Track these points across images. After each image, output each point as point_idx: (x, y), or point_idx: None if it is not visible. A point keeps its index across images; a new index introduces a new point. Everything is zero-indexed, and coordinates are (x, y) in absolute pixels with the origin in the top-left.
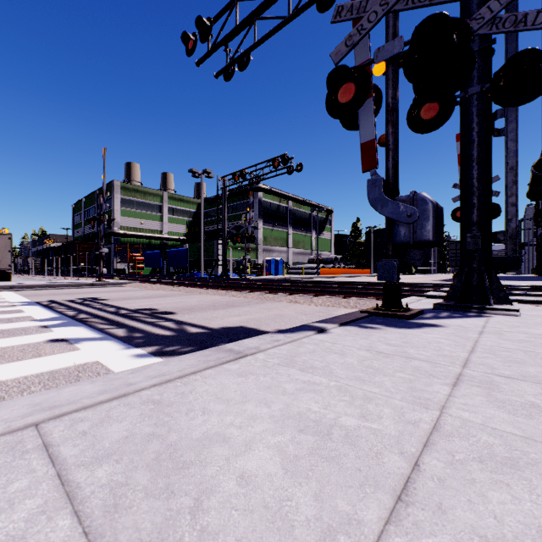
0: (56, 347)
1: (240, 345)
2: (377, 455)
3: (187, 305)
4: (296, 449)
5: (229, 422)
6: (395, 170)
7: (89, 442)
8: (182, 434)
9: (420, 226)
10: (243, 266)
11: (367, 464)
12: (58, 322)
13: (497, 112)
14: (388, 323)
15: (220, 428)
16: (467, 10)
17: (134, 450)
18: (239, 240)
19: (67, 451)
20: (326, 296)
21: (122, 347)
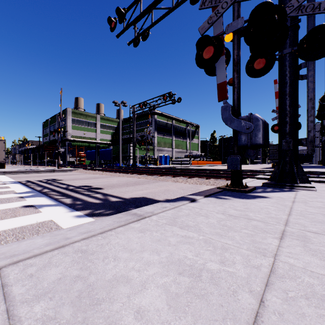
0: (26, 211)
1: (141, 210)
2: (233, 293)
3: (110, 183)
4: (177, 288)
5: (132, 266)
6: (239, 100)
7: (33, 283)
8: (98, 276)
9: (254, 135)
10: (145, 159)
11: (227, 301)
12: (30, 194)
13: (301, 64)
14: (234, 196)
15: (125, 272)
16: (282, 1)
17: (63, 289)
18: (143, 144)
19: (16, 290)
20: (195, 178)
21: (68, 211)
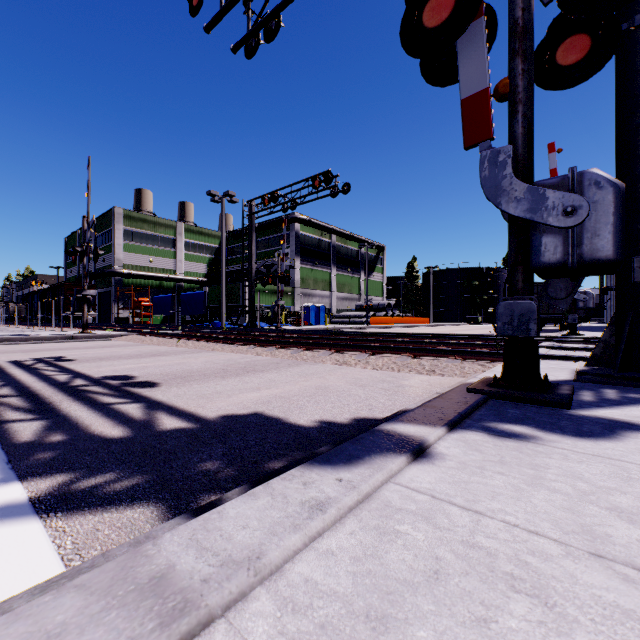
0: None
1: (207, 538)
2: None
3: (185, 369)
4: None
5: None
6: (529, 138)
7: None
8: None
9: (589, 232)
10: (275, 313)
11: None
12: None
13: None
14: (539, 421)
15: None
16: None
17: None
18: (270, 281)
19: None
20: (387, 355)
21: None
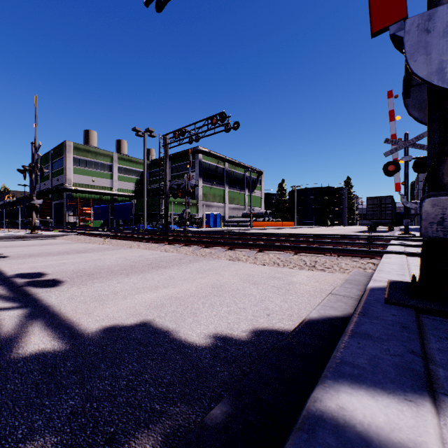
0: None
1: None
2: None
3: (97, 265)
4: None
5: None
6: None
7: None
8: None
9: None
10: (183, 219)
11: None
12: None
13: None
14: None
15: None
16: None
17: None
18: (179, 195)
19: None
20: (271, 251)
21: None
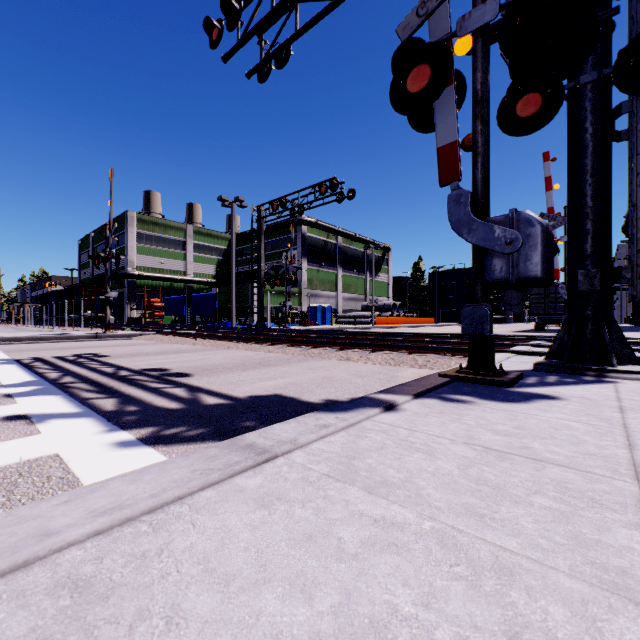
0: (7, 429)
1: (268, 435)
2: None
3: (209, 363)
4: None
5: None
6: (486, 182)
7: None
8: None
9: (524, 257)
10: (283, 314)
11: None
12: (30, 388)
13: (622, 105)
14: (481, 394)
15: None
16: None
17: None
18: (278, 283)
19: None
20: (386, 352)
21: (102, 429)
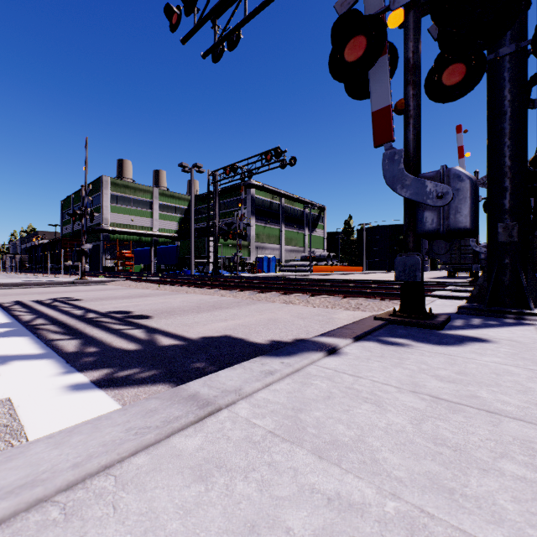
0: None
1: (213, 383)
2: None
3: (168, 306)
4: None
5: None
6: (418, 142)
7: None
8: None
9: (454, 210)
10: (235, 263)
11: None
12: (3, 330)
13: None
14: (416, 337)
15: None
16: None
17: None
18: (230, 237)
19: None
20: (323, 296)
21: (59, 371)
